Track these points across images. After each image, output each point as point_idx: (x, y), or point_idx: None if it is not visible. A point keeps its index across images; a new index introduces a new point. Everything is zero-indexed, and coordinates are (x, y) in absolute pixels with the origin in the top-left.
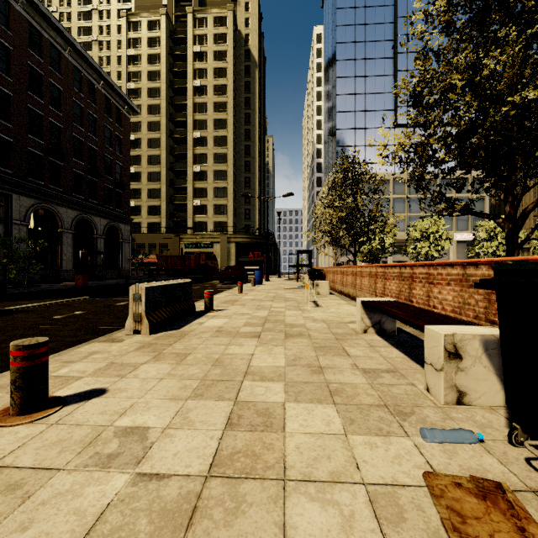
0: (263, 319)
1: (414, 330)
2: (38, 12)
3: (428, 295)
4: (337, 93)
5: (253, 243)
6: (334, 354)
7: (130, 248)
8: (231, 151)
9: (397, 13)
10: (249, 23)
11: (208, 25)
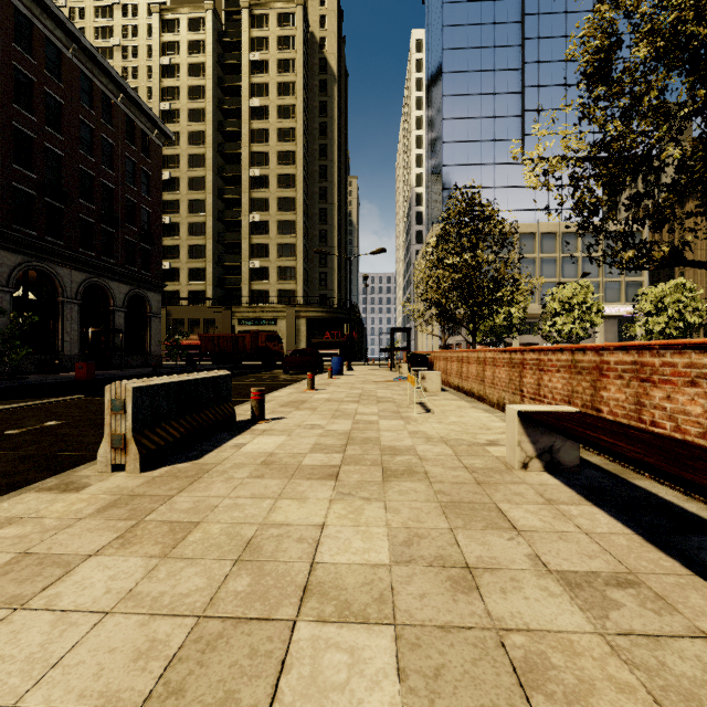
0: (344, 436)
1: (606, 461)
2: None
3: (638, 401)
4: (444, 117)
5: (331, 318)
6: (485, 524)
7: (164, 325)
8: (301, 195)
9: (524, 9)
10: (325, 23)
11: (270, 25)
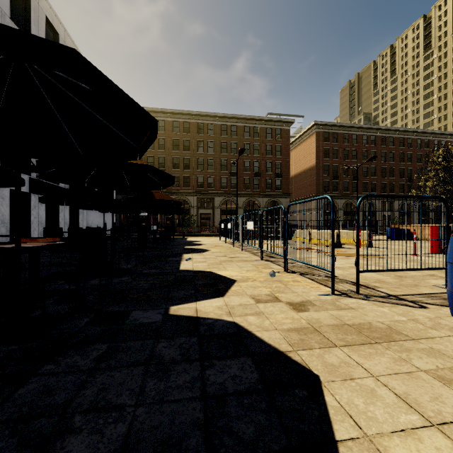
0: None
1: None
2: (402, 131)
3: None
4: None
5: None
6: None
7: None
8: None
9: None
10: None
11: None
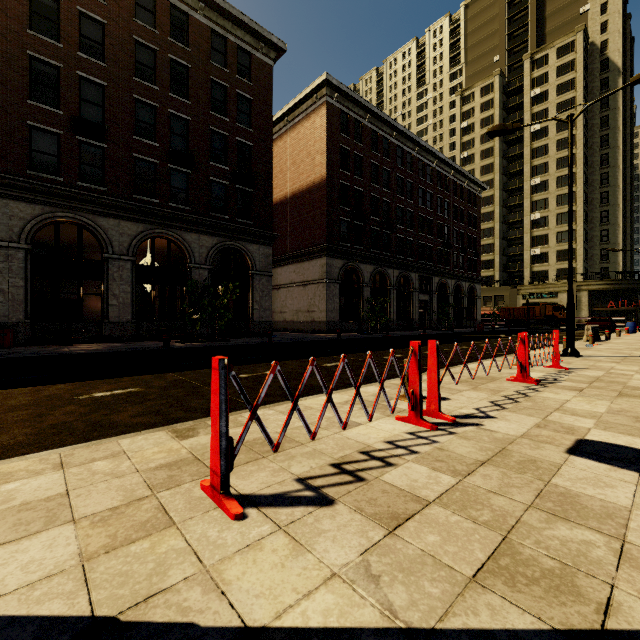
0: None
1: None
2: (441, 162)
3: None
4: None
5: (614, 289)
6: None
7: None
8: (581, 188)
9: None
10: (606, 27)
11: (549, 61)
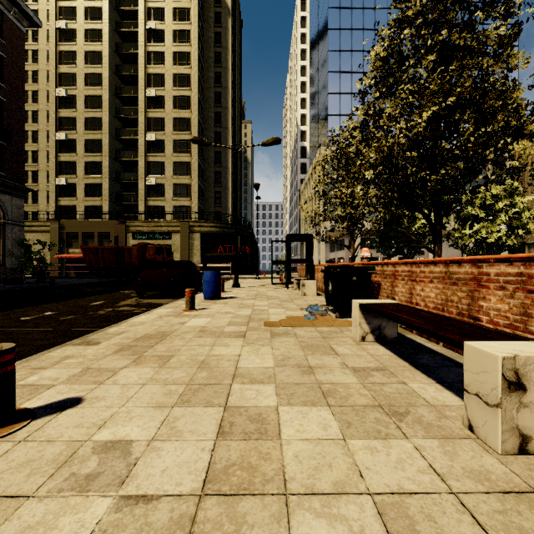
0: None
1: None
2: None
3: None
4: (329, 49)
5: (224, 233)
6: None
7: (57, 239)
8: (196, 116)
9: None
10: None
11: None
